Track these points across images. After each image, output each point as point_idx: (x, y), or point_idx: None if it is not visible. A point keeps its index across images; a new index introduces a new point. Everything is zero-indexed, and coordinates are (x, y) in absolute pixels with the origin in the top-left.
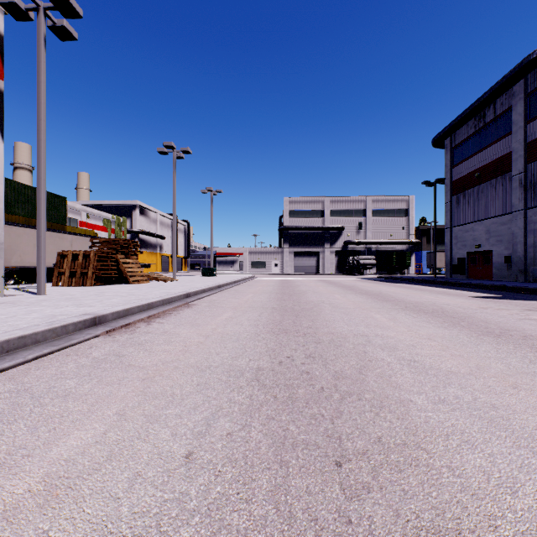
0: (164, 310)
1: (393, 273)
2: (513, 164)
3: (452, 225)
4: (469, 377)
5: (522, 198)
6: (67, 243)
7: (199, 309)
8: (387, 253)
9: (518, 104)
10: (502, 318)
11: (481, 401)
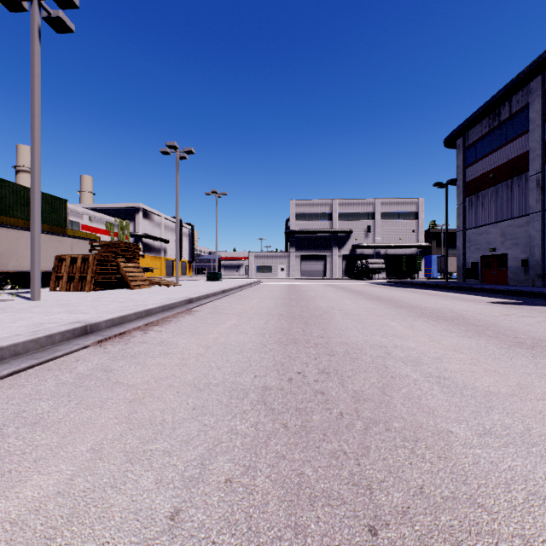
0: (163, 317)
1: (403, 277)
2: (530, 163)
3: (465, 228)
4: (513, 400)
5: (539, 199)
6: (67, 247)
7: (201, 315)
8: (396, 257)
9: (536, 101)
10: (529, 326)
11: (536, 432)
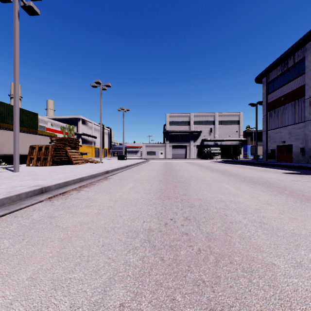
0: (90, 182)
1: (231, 158)
2: (306, 92)
3: (267, 129)
4: None
5: None
6: (37, 140)
7: (113, 181)
8: (227, 146)
9: (309, 55)
10: (310, 188)
11: None
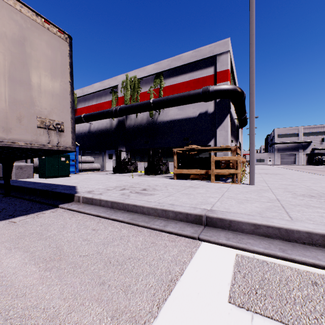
0: None
1: None
2: None
3: None
4: None
5: None
6: None
7: None
8: None
9: None
10: None
11: None
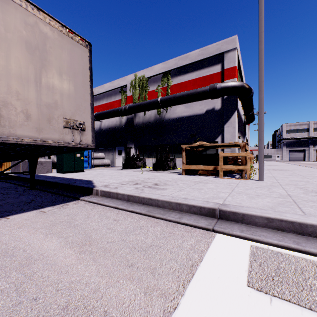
0: None
1: None
2: None
3: None
4: None
5: None
6: None
7: None
8: None
9: None
10: None
11: None
